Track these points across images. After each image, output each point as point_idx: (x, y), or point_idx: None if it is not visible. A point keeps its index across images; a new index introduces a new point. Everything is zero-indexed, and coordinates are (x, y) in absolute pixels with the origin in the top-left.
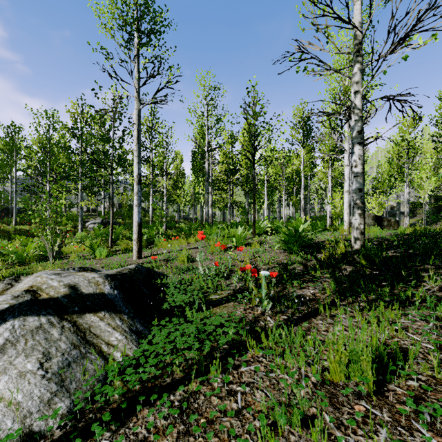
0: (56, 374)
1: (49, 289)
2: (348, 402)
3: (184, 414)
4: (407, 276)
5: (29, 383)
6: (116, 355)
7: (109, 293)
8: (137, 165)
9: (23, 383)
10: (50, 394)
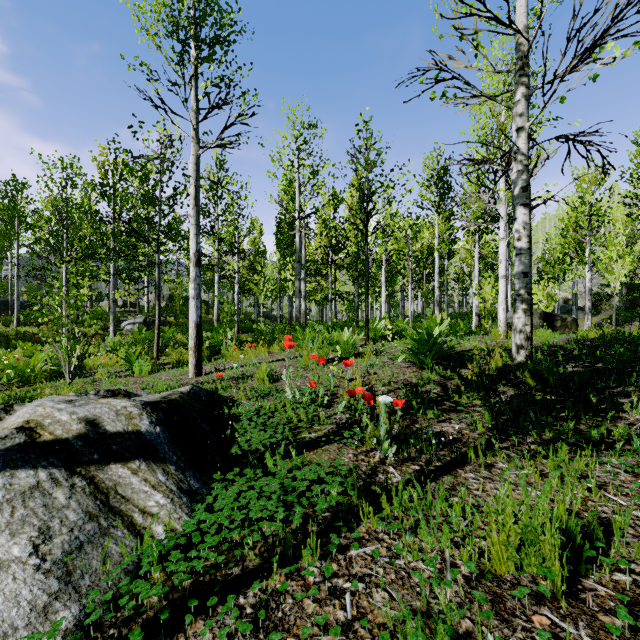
0: (60, 563)
1: (54, 426)
2: (522, 609)
3: (260, 628)
4: (598, 403)
5: (14, 579)
6: (156, 529)
7: (148, 431)
8: (195, 238)
9: (4, 579)
10: (48, 597)
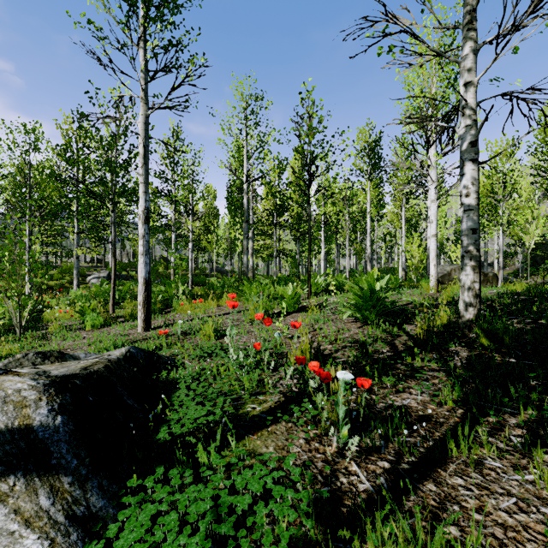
0: None
1: None
2: None
3: None
4: None
5: None
6: None
7: (42, 424)
8: (144, 195)
9: None
10: None
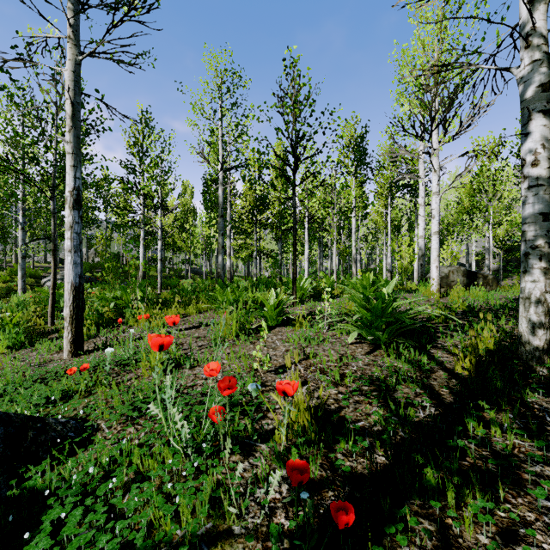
0: None
1: None
2: None
3: None
4: None
5: None
6: None
7: None
8: (72, 170)
9: None
10: None
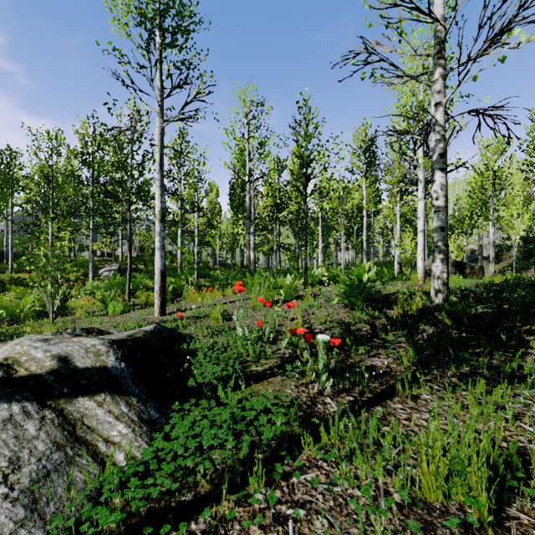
0: (27, 492)
1: (30, 363)
2: None
3: None
4: (507, 340)
5: None
6: (118, 457)
7: (113, 366)
8: (160, 198)
9: None
10: (14, 525)
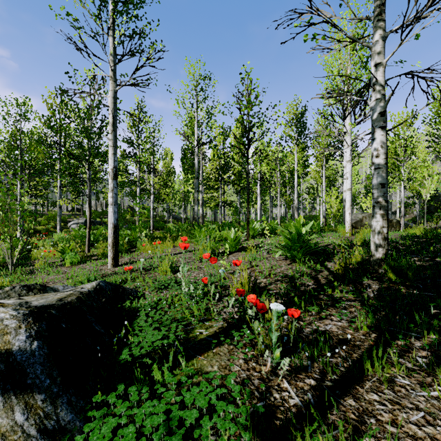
0: None
1: None
2: None
3: None
4: None
5: None
6: None
7: (21, 348)
8: (113, 156)
9: None
10: None
